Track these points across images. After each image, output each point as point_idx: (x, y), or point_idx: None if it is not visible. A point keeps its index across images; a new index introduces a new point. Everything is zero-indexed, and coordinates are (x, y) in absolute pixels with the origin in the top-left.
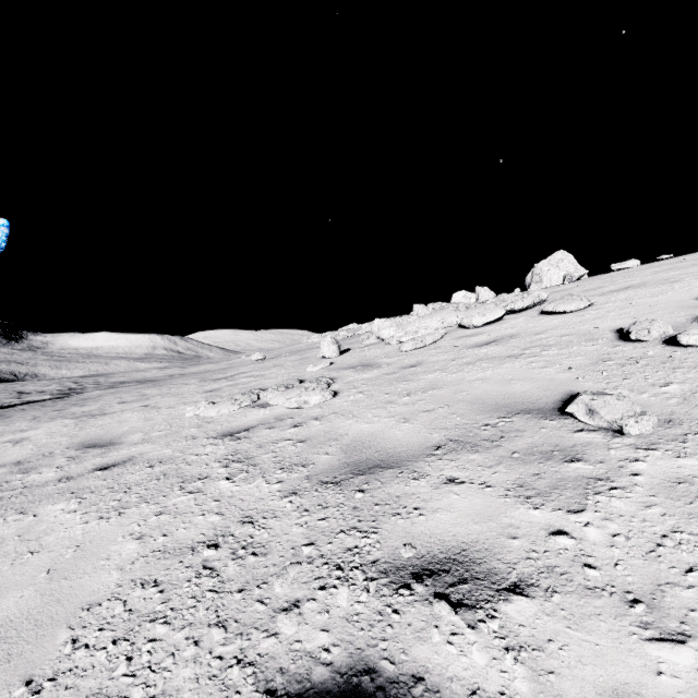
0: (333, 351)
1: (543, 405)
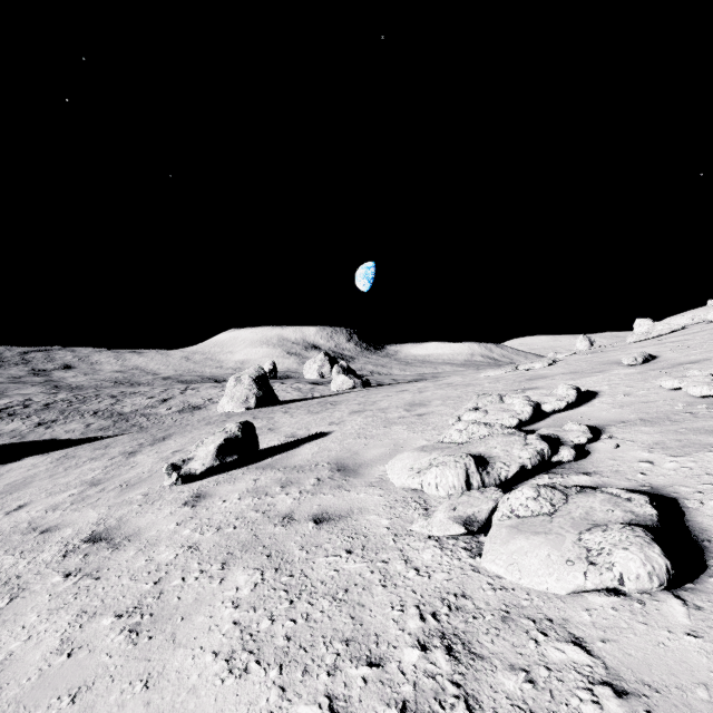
0: (584, 346)
1: None
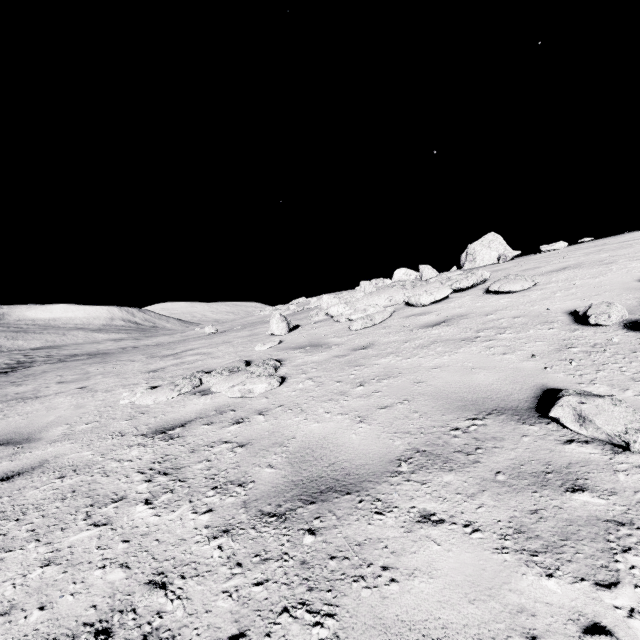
0: (282, 329)
1: (516, 402)
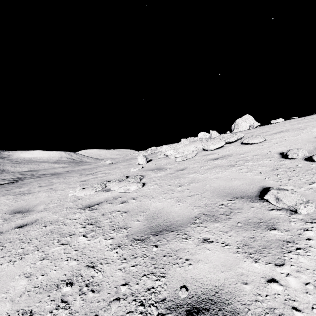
0: (143, 161)
1: (250, 193)
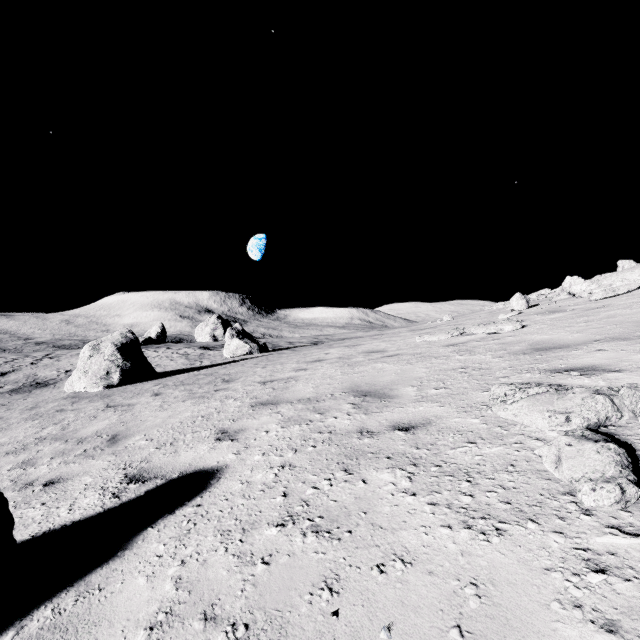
0: (521, 305)
1: None
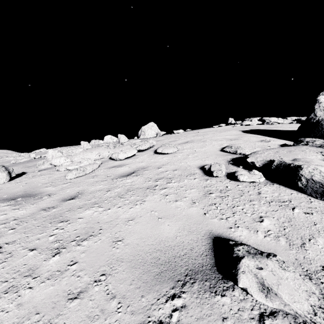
0: (1, 178)
1: (200, 259)
